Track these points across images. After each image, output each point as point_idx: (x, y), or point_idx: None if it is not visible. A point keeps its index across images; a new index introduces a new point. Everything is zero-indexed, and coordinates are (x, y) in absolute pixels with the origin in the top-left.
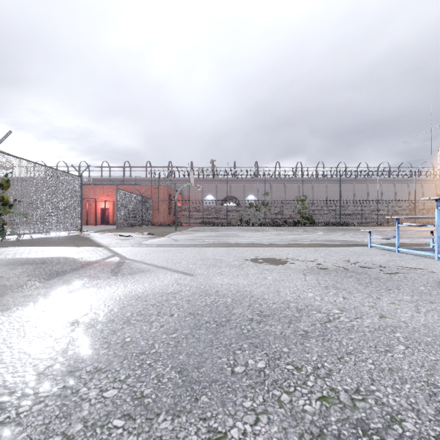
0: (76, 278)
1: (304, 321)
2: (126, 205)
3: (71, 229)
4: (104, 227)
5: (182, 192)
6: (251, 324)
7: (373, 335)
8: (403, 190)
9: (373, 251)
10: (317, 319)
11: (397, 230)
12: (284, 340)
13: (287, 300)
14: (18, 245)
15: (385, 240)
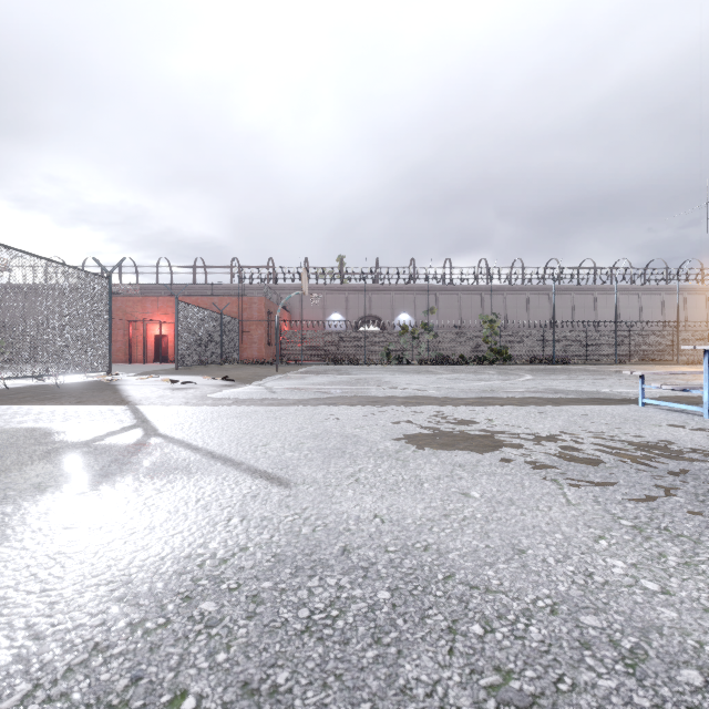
0: None
1: None
2: (193, 328)
3: (91, 371)
4: (158, 366)
5: (290, 308)
6: None
7: None
8: (654, 306)
9: (657, 416)
10: None
11: (706, 373)
12: None
13: (562, 594)
14: None
15: (656, 391)
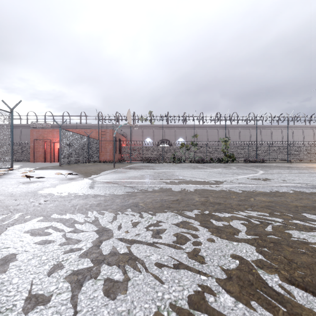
0: None
1: None
2: (71, 144)
3: None
4: (56, 164)
5: (126, 135)
6: None
7: None
8: (299, 135)
9: None
10: None
11: None
12: None
13: None
14: None
15: None
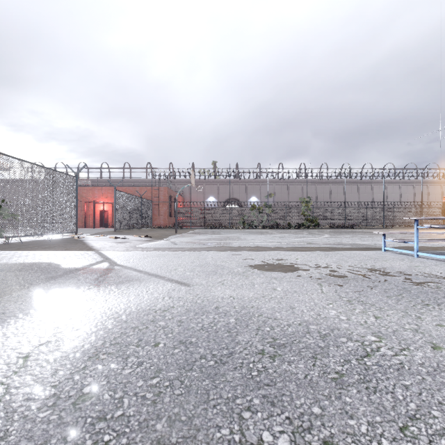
0: (50, 290)
1: (334, 355)
2: (124, 206)
3: (66, 232)
4: (103, 229)
5: (183, 193)
6: (262, 360)
7: (436, 380)
8: (409, 192)
9: (389, 256)
10: (351, 351)
11: (415, 233)
12: (312, 390)
13: (305, 320)
14: (4, 248)
15: (397, 244)
